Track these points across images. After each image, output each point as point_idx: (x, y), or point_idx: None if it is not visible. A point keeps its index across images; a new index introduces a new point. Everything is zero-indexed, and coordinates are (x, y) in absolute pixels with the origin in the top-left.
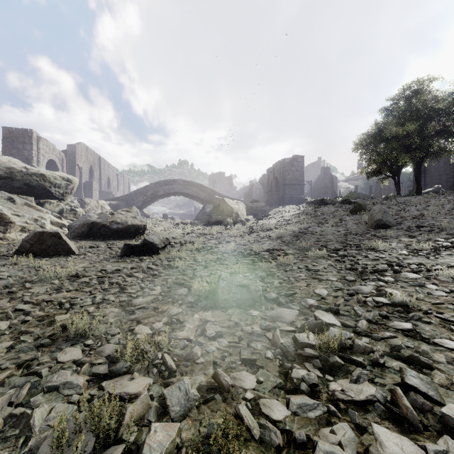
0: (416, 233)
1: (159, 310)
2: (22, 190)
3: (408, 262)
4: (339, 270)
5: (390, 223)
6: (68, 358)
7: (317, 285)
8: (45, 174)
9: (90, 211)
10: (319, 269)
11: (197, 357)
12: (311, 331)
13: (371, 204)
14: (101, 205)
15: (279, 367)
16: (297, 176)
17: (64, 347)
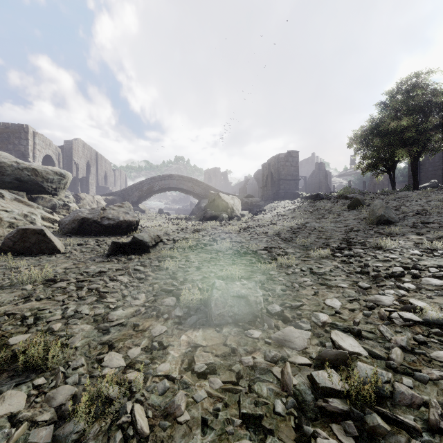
0: (423, 229)
1: (140, 328)
2: (13, 185)
3: (424, 264)
4: (348, 274)
5: (393, 218)
6: (3, 411)
7: (326, 293)
8: (36, 169)
9: (84, 206)
10: (325, 272)
11: (180, 412)
12: (331, 364)
13: (368, 199)
14: (97, 200)
15: (295, 431)
16: (292, 171)
17: (6, 388)
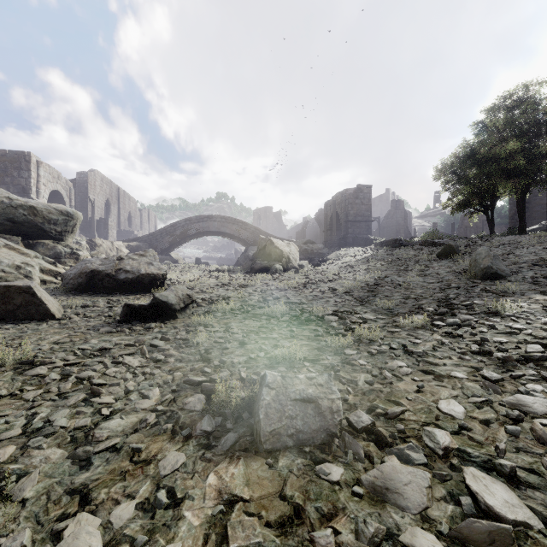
0: None
1: (142, 456)
2: (4, 227)
3: None
4: (461, 354)
5: (503, 271)
6: None
7: (436, 389)
8: (35, 207)
9: (99, 254)
10: (426, 352)
11: None
12: None
13: (463, 246)
14: (117, 247)
15: None
16: (363, 210)
17: None
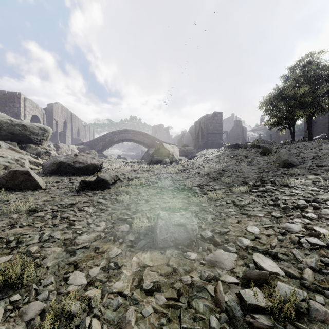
0: (318, 171)
1: (100, 250)
2: (8, 137)
3: (322, 198)
4: (263, 205)
5: (294, 162)
6: None
7: (247, 221)
8: (25, 125)
9: (61, 153)
10: (245, 204)
11: (130, 327)
12: (255, 283)
13: (274, 148)
14: (71, 148)
15: None
16: (217, 127)
17: None
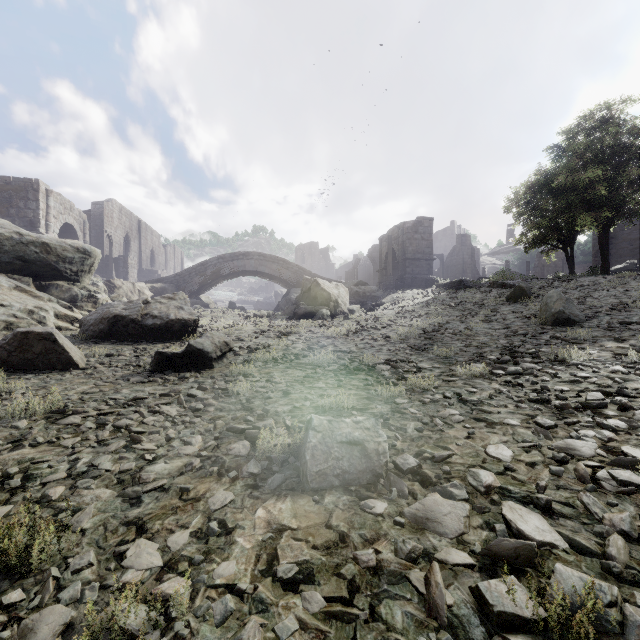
0: (623, 333)
1: (190, 495)
2: (13, 267)
3: (634, 388)
4: (517, 402)
5: (576, 316)
6: None
7: (487, 435)
8: (48, 243)
9: (119, 297)
10: (482, 401)
11: None
12: (508, 565)
13: (536, 288)
14: (139, 289)
15: None
16: (423, 247)
17: None
